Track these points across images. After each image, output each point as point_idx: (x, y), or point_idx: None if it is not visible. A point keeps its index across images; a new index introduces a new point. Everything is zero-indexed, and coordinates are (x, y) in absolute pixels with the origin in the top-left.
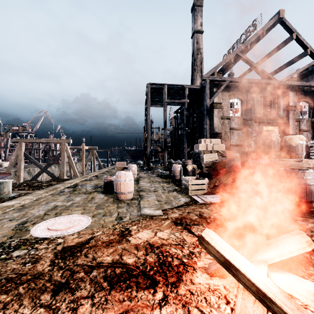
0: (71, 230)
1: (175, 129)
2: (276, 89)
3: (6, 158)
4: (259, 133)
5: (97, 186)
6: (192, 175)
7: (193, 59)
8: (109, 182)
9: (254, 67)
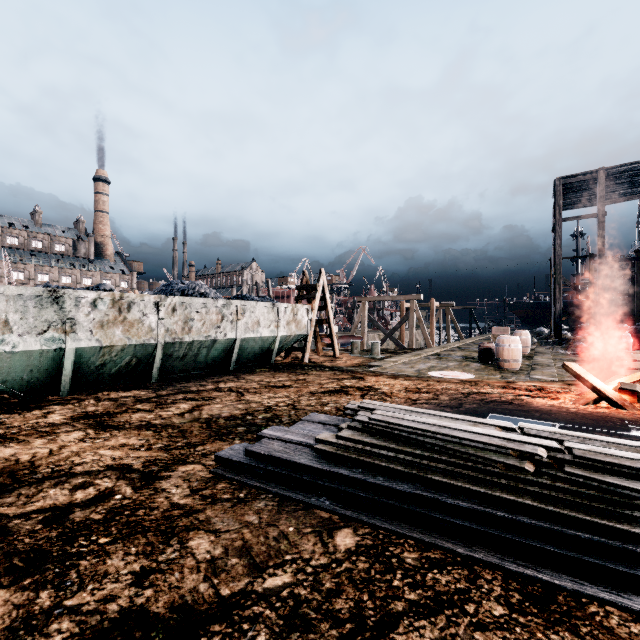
0: (460, 377)
1: (629, 259)
2: None
3: None
4: None
5: (467, 357)
6: None
7: None
8: (486, 350)
9: None
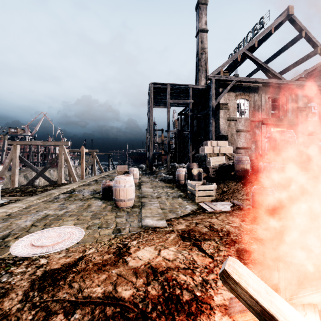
0: (59, 247)
1: (179, 131)
2: (284, 89)
3: (2, 162)
4: (274, 133)
5: (96, 191)
6: (198, 179)
7: (197, 59)
8: (108, 188)
9: (262, 67)
